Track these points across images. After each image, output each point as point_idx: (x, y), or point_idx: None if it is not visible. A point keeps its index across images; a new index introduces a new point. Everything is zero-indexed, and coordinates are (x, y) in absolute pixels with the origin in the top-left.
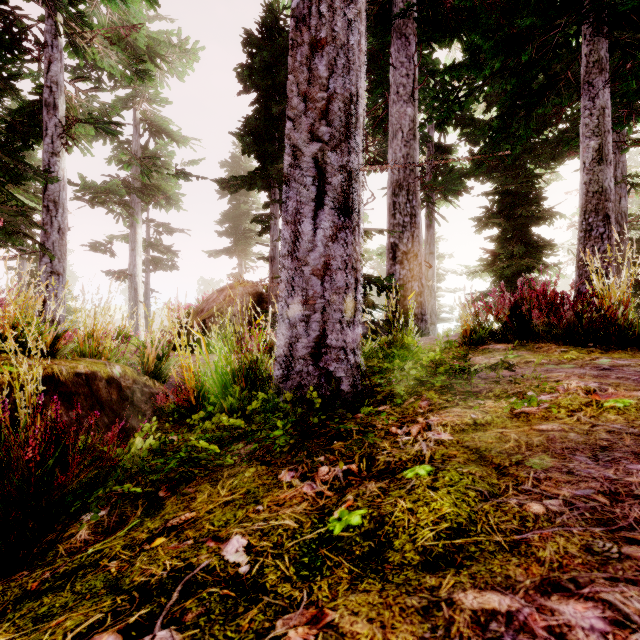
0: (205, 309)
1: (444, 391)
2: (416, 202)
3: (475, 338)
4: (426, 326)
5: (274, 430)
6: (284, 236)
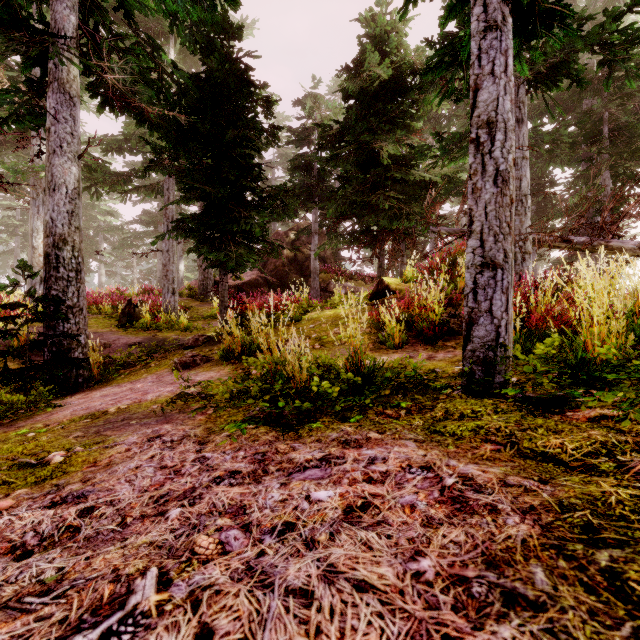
0: None
1: None
2: None
3: None
4: None
5: None
6: None
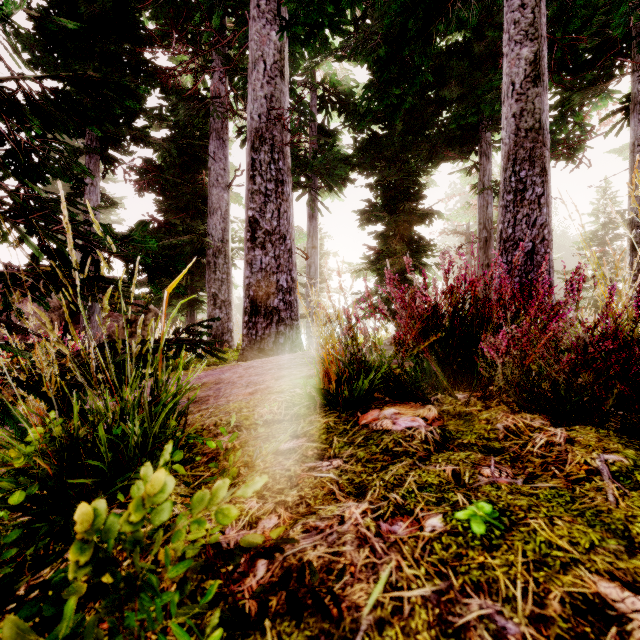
0: None
1: None
2: (284, 165)
3: (349, 396)
4: (298, 335)
5: None
6: None
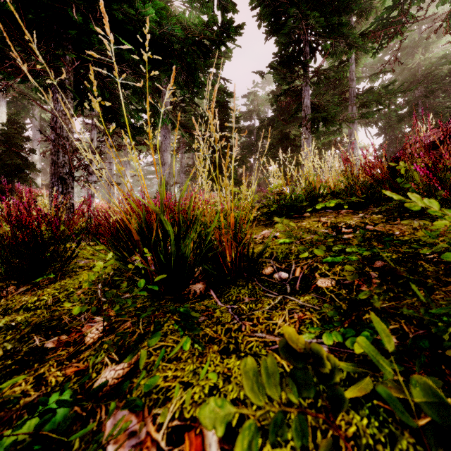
0: None
1: None
2: None
3: None
4: None
5: None
6: None
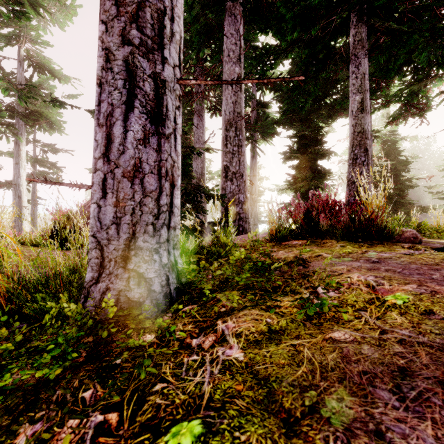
0: (82, 213)
1: (245, 291)
2: (242, 137)
3: (279, 236)
4: (249, 226)
5: (48, 352)
6: (96, 138)
